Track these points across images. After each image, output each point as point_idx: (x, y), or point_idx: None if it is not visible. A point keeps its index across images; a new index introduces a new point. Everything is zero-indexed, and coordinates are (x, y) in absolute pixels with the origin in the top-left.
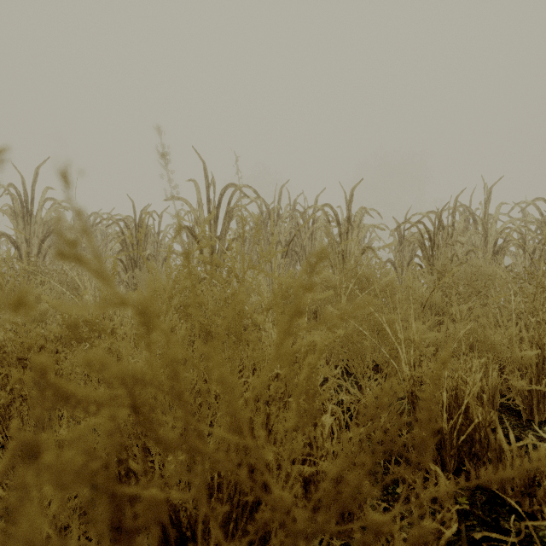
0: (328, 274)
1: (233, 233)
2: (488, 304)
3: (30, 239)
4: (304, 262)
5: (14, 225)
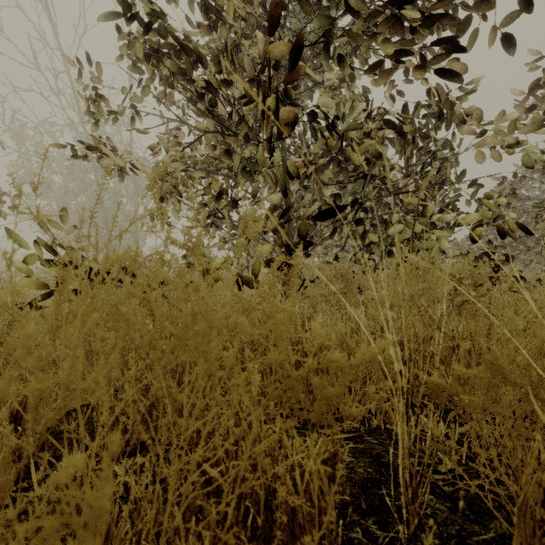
0: None
1: None
2: None
3: None
4: None
5: None
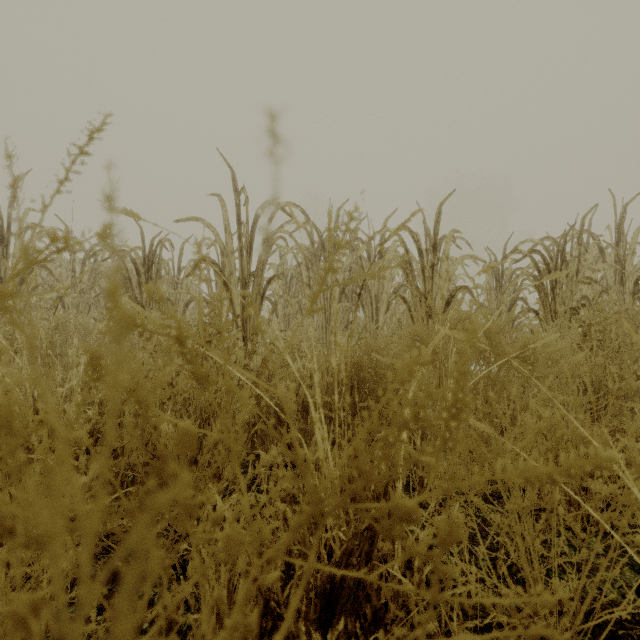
0: (460, 337)
1: (275, 270)
2: None
3: (6, 277)
4: (368, 307)
5: None
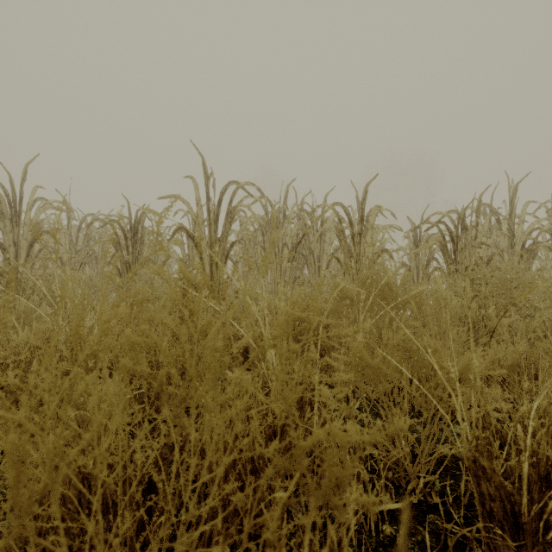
0: (350, 286)
1: (236, 235)
2: (528, 316)
3: (18, 241)
4: (312, 266)
5: (0, 227)
